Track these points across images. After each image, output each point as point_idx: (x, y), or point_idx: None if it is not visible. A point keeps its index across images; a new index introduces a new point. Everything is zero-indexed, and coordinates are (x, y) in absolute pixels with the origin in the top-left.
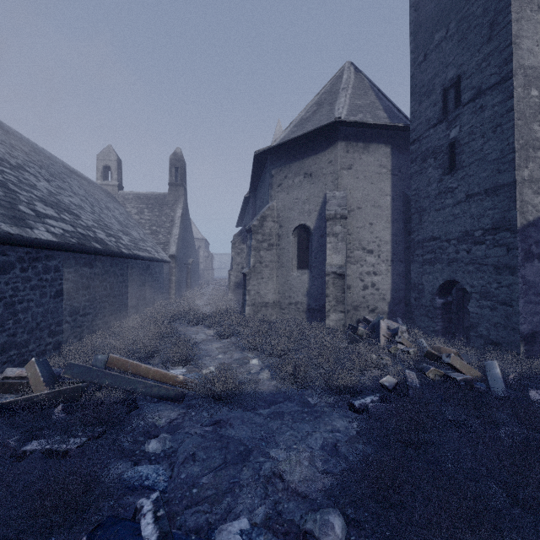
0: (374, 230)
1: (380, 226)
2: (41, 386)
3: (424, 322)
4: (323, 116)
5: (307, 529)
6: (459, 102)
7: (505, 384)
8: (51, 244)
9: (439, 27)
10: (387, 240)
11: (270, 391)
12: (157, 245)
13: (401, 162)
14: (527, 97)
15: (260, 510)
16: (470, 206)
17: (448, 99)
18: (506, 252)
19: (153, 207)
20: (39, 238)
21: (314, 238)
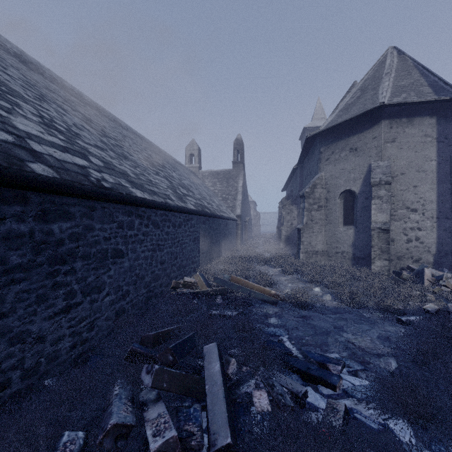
0: (418, 192)
1: (425, 188)
2: (205, 287)
3: None
4: (367, 100)
5: (374, 363)
6: None
7: None
8: (194, 211)
9: None
10: (432, 199)
11: (333, 306)
12: (227, 208)
13: (447, 129)
14: None
15: (344, 354)
16: None
17: None
18: None
19: (222, 181)
20: (191, 208)
21: (359, 200)
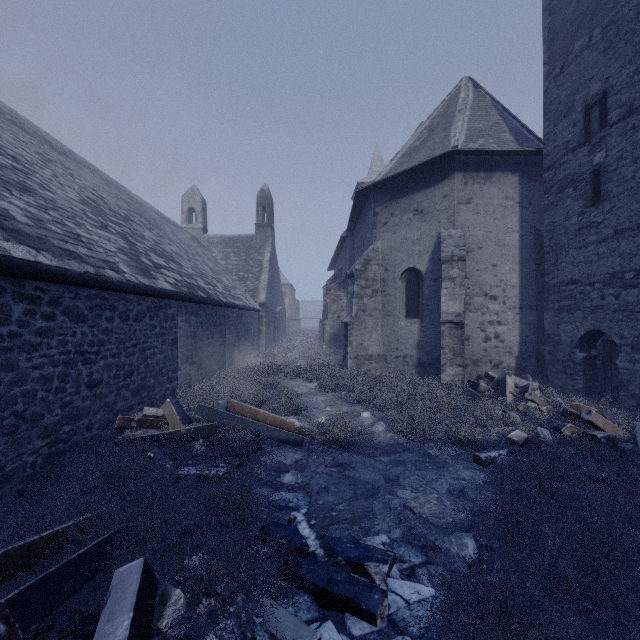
0: (498, 273)
1: (506, 268)
2: (179, 424)
3: (561, 380)
4: (436, 143)
5: (442, 546)
6: (605, 122)
7: None
8: (170, 293)
9: (579, 34)
10: (514, 283)
11: (387, 441)
12: (245, 292)
13: (531, 192)
14: None
15: (396, 532)
16: (619, 243)
17: (591, 119)
18: None
19: (239, 251)
20: (163, 288)
21: (425, 283)
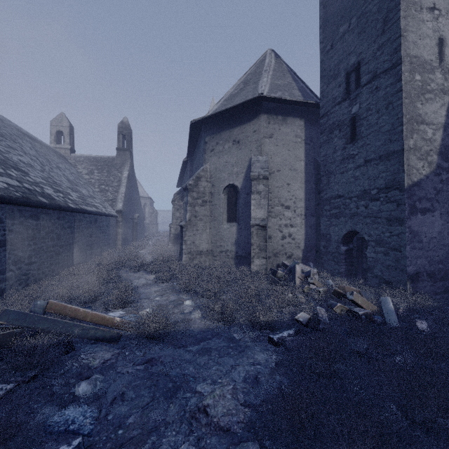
0: (290, 190)
1: (296, 186)
2: None
3: (331, 266)
4: (249, 92)
5: None
6: (359, 84)
7: (397, 316)
8: None
9: (343, 21)
10: (301, 197)
11: (200, 329)
12: (105, 201)
13: (312, 133)
14: (412, 80)
15: (183, 448)
16: (367, 169)
17: (350, 81)
18: (396, 207)
19: (102, 169)
20: None
21: (241, 195)
